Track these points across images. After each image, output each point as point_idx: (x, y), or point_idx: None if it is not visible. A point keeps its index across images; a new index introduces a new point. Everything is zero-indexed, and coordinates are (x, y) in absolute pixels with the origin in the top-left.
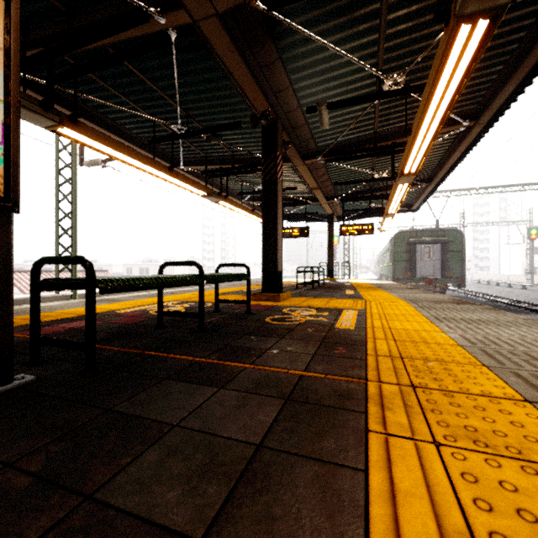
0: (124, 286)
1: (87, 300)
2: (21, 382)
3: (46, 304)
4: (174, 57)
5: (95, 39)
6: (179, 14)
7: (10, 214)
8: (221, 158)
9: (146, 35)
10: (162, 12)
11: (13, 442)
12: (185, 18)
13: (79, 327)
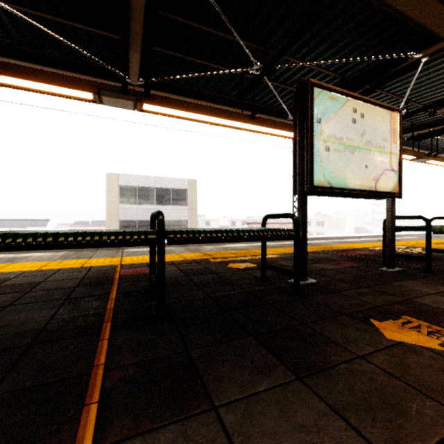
0: (440, 231)
1: (427, 236)
2: (398, 269)
3: (314, 242)
4: (418, 71)
5: (362, 86)
6: (436, 46)
7: (394, 199)
8: (430, 121)
9: (399, 68)
10: (421, 51)
11: (440, 285)
12: (441, 46)
13: (366, 254)
